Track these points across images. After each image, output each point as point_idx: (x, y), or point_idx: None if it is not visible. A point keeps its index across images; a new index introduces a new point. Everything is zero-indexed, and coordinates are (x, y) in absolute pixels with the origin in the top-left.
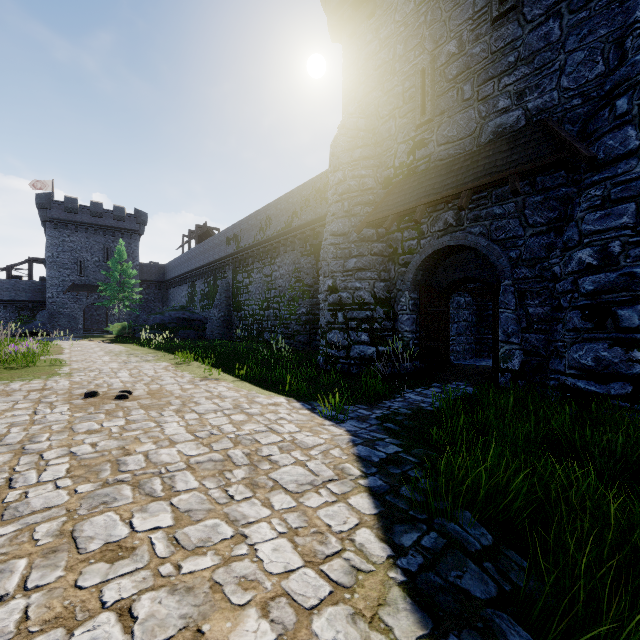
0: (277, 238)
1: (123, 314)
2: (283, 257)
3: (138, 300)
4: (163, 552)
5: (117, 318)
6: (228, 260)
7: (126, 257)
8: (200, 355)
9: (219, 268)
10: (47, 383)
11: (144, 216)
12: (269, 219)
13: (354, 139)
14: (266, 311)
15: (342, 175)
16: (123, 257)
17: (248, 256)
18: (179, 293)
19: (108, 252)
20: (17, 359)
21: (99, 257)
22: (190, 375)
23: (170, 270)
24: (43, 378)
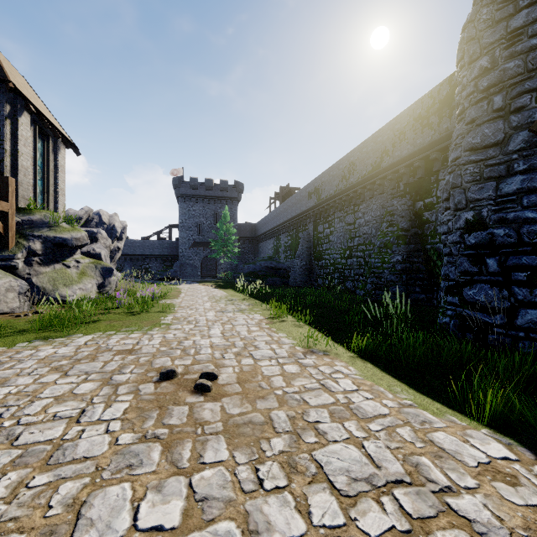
0: (362, 183)
1: (226, 264)
2: (368, 203)
3: (237, 252)
4: None
5: (222, 267)
6: (309, 213)
7: (228, 219)
8: (292, 307)
9: (300, 222)
10: (141, 339)
11: (241, 186)
12: (352, 165)
13: (511, 0)
14: (348, 260)
15: (488, 61)
16: (226, 219)
17: (329, 207)
18: (267, 246)
19: (217, 216)
20: (137, 304)
21: (211, 221)
22: (288, 340)
23: (260, 227)
24: (144, 330)
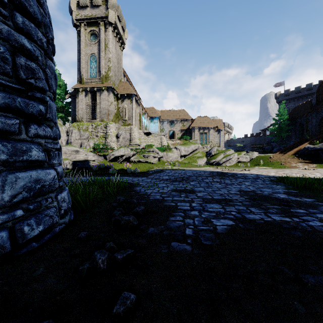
0: None
1: None
2: None
3: None
4: (311, 173)
5: None
6: None
7: None
8: None
9: None
10: None
11: None
12: None
13: None
14: None
15: None
16: None
17: None
18: None
19: None
20: None
21: None
22: None
23: None
24: None
